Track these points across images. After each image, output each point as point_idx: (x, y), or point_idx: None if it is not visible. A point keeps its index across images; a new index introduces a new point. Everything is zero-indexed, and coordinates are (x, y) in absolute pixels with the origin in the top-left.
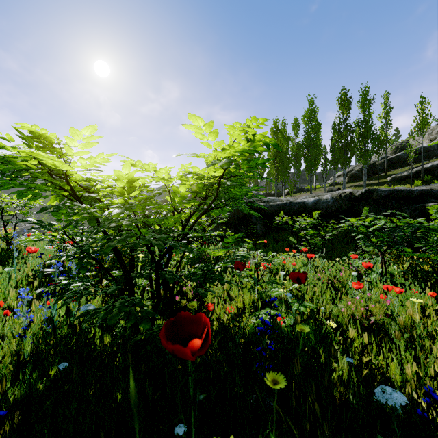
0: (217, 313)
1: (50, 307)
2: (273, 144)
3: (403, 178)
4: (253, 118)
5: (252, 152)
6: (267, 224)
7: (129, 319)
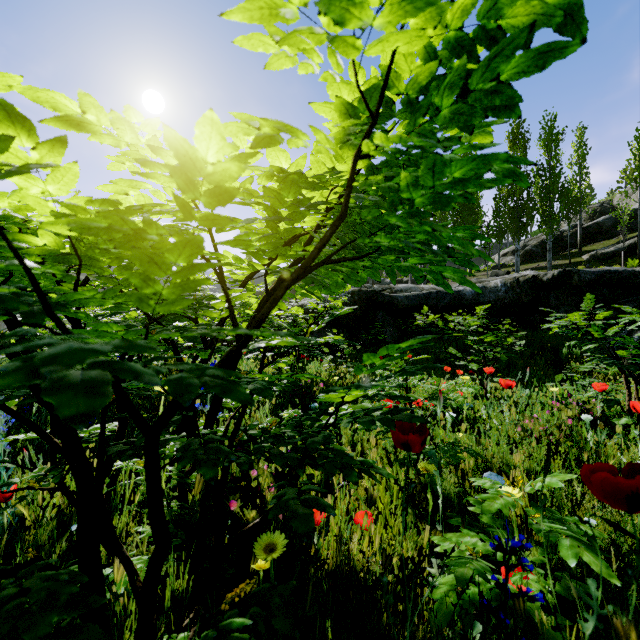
0: (334, 526)
1: None
2: None
3: (608, 257)
4: None
5: None
6: (401, 327)
7: None
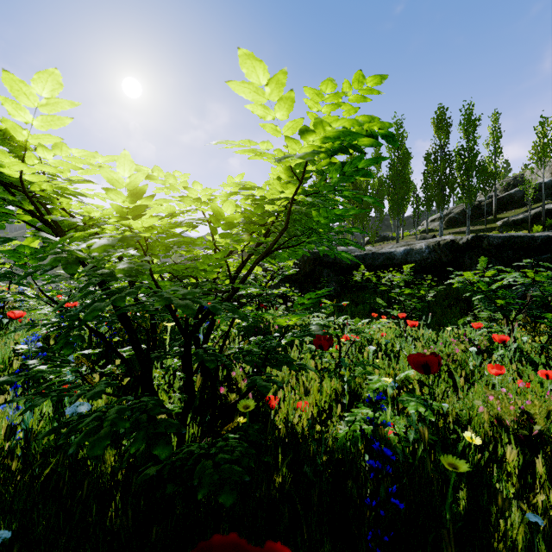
0: (284, 411)
1: (18, 407)
2: (384, 136)
3: (518, 223)
4: (356, 77)
5: (357, 136)
6: (343, 282)
7: (135, 438)
